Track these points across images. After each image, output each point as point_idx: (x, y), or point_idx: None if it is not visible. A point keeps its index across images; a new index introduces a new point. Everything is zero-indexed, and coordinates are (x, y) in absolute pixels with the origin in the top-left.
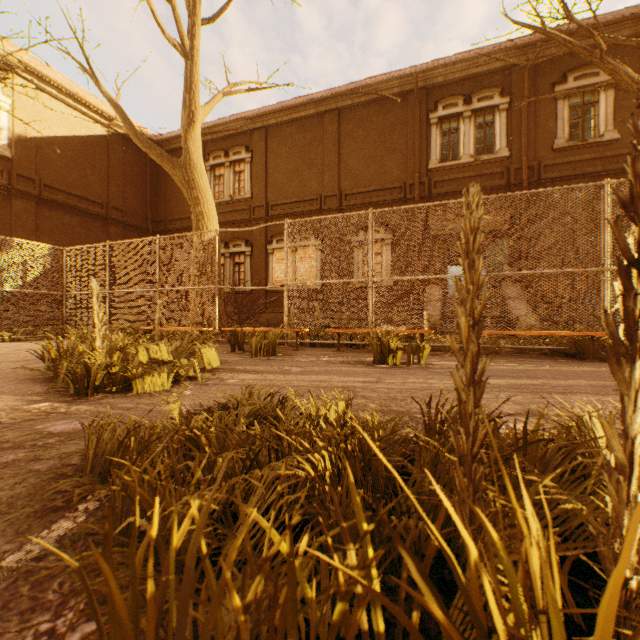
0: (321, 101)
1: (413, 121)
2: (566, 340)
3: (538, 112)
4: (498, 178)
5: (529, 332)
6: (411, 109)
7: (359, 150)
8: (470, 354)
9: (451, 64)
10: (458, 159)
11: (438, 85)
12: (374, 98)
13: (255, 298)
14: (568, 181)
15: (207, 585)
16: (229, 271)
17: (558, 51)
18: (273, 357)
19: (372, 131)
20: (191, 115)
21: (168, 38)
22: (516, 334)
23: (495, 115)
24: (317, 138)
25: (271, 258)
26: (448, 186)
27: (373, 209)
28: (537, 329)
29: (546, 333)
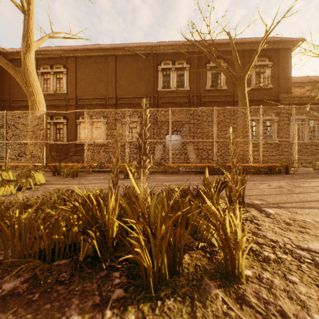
0: (106, 49)
1: (151, 68)
2: (202, 167)
3: (200, 73)
4: (186, 99)
5: (188, 164)
6: (150, 62)
7: (126, 77)
8: (116, 168)
9: (167, 46)
10: (170, 88)
11: (161, 54)
12: (133, 53)
13: (69, 147)
14: (211, 103)
15: (33, 227)
16: (53, 132)
17: (207, 50)
18: (76, 177)
19: (132, 69)
20: (28, 45)
21: (12, 0)
22: (190, 165)
23: (184, 71)
24: (104, 67)
25: (79, 126)
26: (166, 99)
27: (132, 106)
28: (197, 163)
29: (193, 164)
